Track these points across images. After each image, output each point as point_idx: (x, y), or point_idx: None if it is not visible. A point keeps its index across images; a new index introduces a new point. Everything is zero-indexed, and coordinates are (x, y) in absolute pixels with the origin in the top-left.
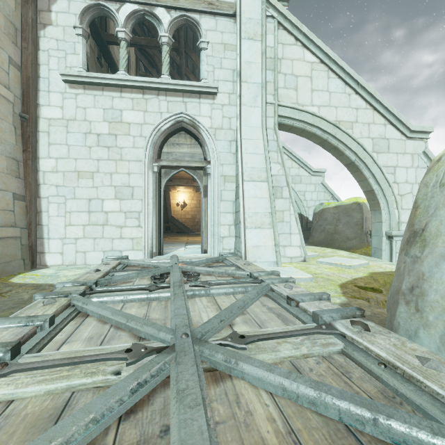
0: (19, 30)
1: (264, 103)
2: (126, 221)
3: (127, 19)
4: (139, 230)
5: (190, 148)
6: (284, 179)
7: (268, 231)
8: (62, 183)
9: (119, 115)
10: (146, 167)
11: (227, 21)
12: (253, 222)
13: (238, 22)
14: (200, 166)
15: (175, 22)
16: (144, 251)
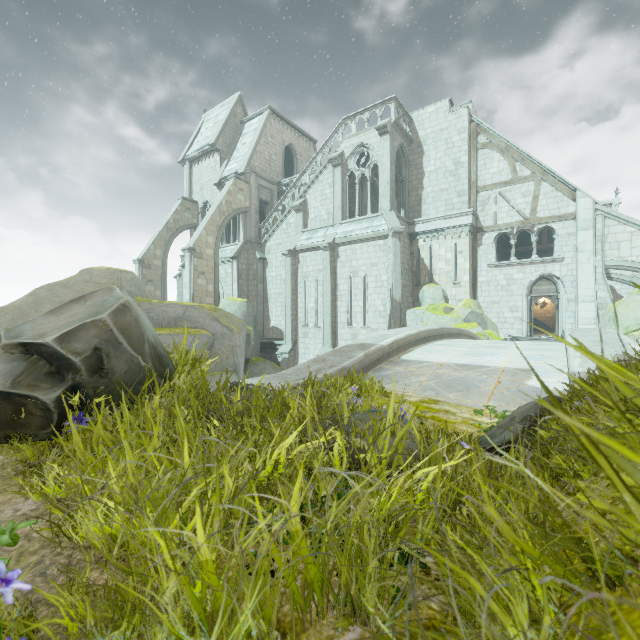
0: (472, 252)
1: (593, 261)
2: (514, 321)
3: (515, 235)
4: (520, 325)
5: (548, 286)
6: (609, 299)
7: (592, 326)
8: (486, 306)
9: (511, 276)
10: (524, 298)
11: (570, 222)
12: (583, 322)
13: (576, 224)
14: (554, 295)
15: (539, 230)
16: (523, 334)
